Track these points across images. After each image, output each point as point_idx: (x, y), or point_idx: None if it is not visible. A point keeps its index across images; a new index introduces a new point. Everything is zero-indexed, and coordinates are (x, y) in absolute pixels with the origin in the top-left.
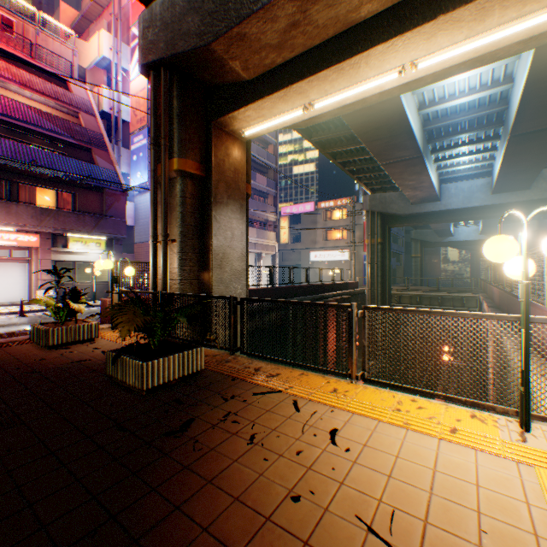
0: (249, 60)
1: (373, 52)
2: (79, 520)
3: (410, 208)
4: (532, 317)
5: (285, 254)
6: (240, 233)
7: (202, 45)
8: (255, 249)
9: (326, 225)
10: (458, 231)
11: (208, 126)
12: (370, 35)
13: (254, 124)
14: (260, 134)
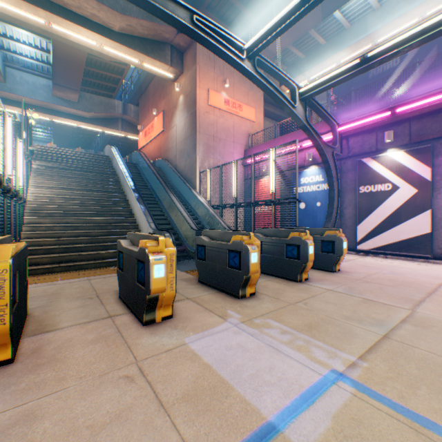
0: None
1: (13, 107)
2: None
3: None
4: None
5: None
6: None
7: None
8: None
9: None
10: None
11: None
12: (12, 104)
13: None
14: None
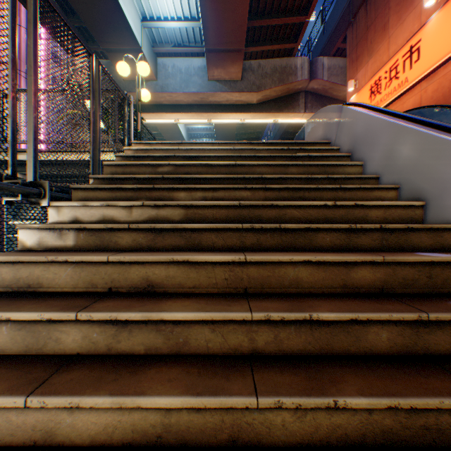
0: None
1: (167, 114)
2: None
3: None
4: None
5: None
6: None
7: None
8: None
9: None
10: None
11: None
12: (166, 109)
13: None
14: None
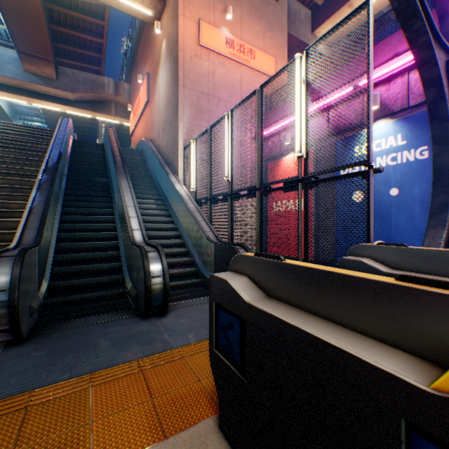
0: None
1: None
2: None
3: None
4: None
5: None
6: None
7: None
8: None
9: None
10: None
11: None
12: None
13: None
14: None
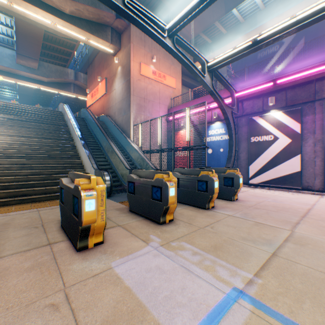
0: None
1: None
2: None
3: None
4: None
5: None
6: None
7: None
8: None
9: None
10: None
11: None
12: None
13: None
14: None
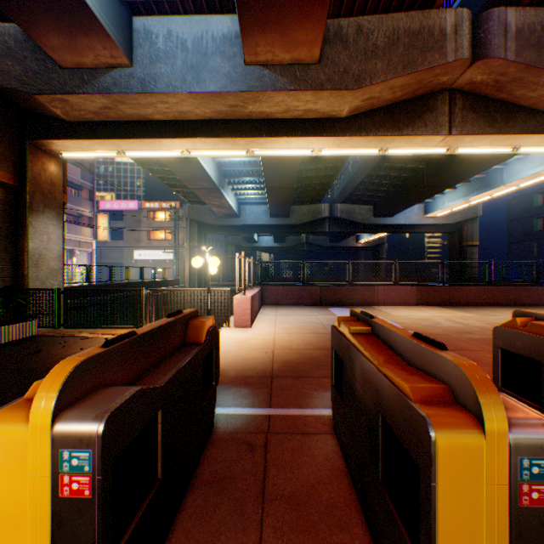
0: (71, 112)
1: (163, 141)
2: (1, 372)
3: (220, 221)
4: (216, 289)
5: (106, 251)
6: (58, 237)
7: (25, 91)
8: (67, 245)
9: (151, 225)
10: (261, 239)
11: (23, 143)
12: (161, 131)
13: (73, 150)
14: (79, 157)
